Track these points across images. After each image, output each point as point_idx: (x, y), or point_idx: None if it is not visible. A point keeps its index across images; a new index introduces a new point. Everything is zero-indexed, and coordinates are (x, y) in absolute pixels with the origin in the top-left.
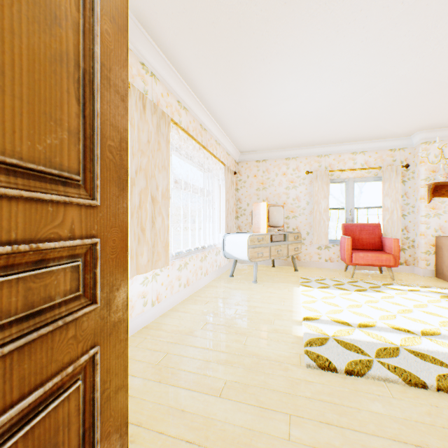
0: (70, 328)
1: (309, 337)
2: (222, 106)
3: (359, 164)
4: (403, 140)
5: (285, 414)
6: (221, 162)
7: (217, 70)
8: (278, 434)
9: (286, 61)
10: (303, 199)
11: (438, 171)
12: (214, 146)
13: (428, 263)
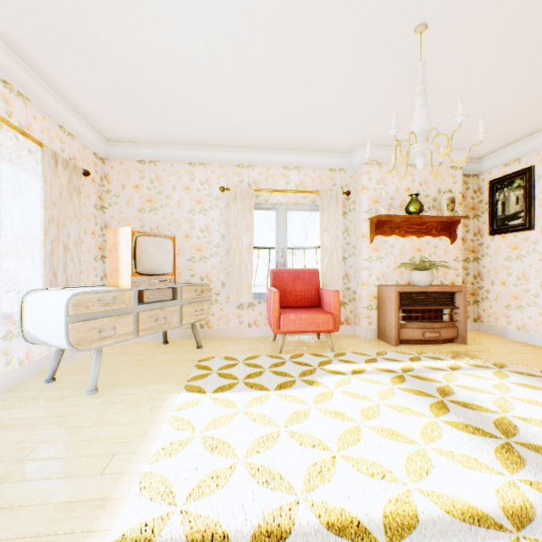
0: None
1: None
2: None
3: (293, 185)
4: (344, 158)
5: None
6: (21, 131)
7: None
8: None
9: None
10: (217, 231)
11: (381, 202)
12: None
13: (370, 321)
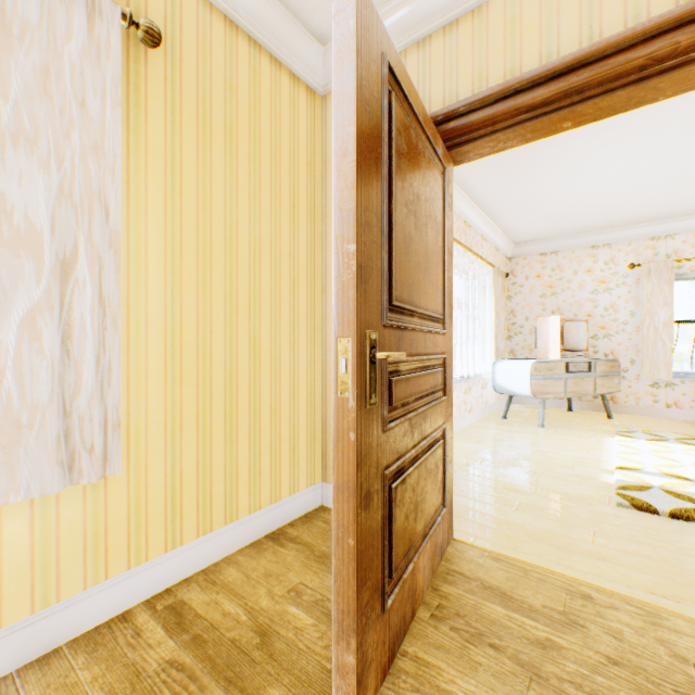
0: (439, 406)
1: (622, 483)
2: (494, 195)
3: None
4: None
5: (588, 530)
6: (489, 263)
7: (493, 162)
8: (580, 538)
9: (591, 137)
10: (623, 309)
11: None
12: (479, 244)
13: None
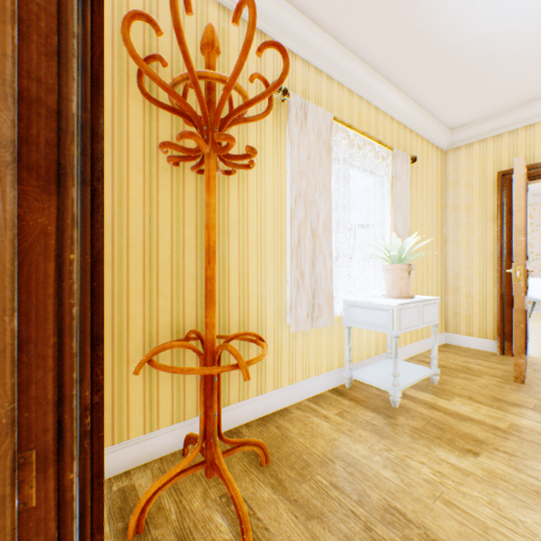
0: None
1: None
2: None
3: None
4: None
5: None
6: None
7: None
8: None
9: None
10: None
11: None
12: None
13: None
